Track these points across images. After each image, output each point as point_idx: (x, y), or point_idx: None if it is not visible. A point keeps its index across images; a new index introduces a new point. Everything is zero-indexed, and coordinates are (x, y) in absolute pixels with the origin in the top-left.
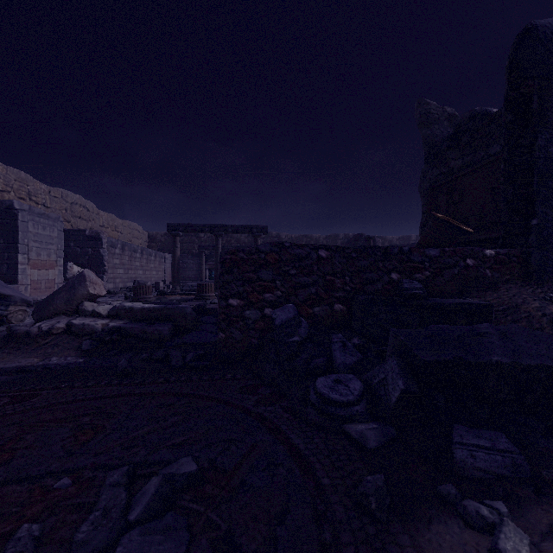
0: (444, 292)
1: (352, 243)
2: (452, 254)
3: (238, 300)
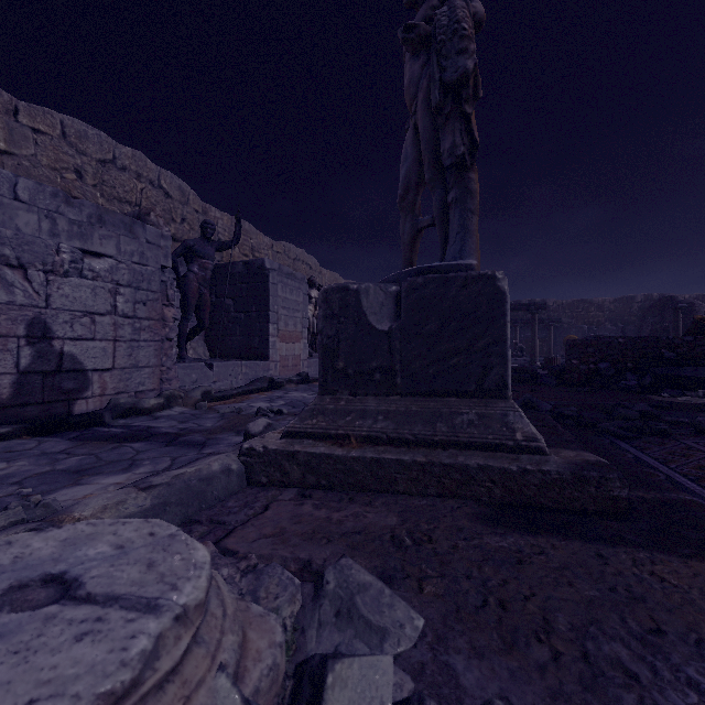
0: (696, 359)
1: (655, 308)
2: (701, 339)
3: (576, 361)
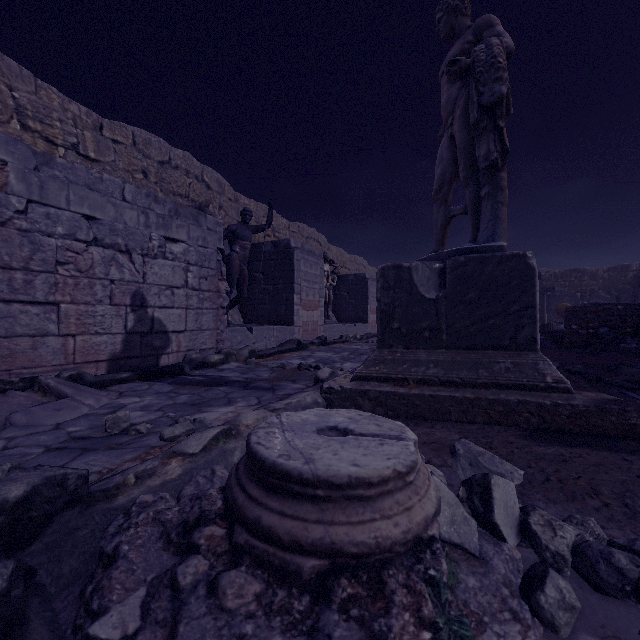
0: None
1: None
2: None
3: (575, 326)
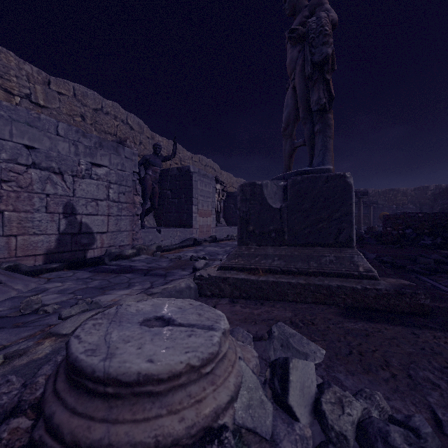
0: None
1: (443, 194)
2: None
3: (389, 228)
